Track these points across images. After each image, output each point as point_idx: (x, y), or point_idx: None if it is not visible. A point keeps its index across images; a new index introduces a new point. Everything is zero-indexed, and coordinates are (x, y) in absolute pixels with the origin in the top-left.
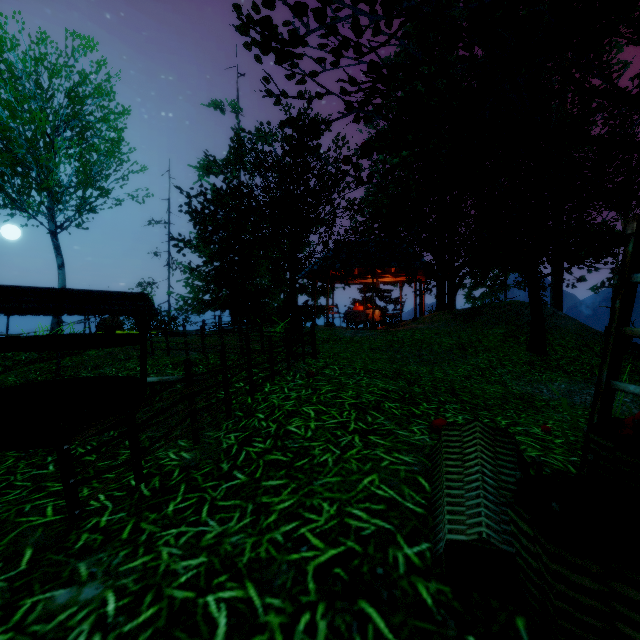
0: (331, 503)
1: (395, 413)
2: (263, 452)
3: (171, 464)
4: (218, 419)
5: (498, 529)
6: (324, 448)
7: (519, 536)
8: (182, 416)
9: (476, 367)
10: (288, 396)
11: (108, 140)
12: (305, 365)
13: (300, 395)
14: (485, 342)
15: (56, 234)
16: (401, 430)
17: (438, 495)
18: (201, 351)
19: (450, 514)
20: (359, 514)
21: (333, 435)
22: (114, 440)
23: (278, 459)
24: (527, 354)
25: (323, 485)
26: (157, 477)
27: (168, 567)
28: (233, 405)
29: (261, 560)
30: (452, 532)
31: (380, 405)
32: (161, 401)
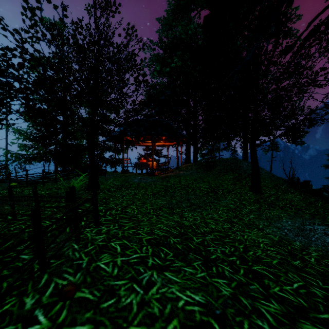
0: None
1: None
2: None
3: None
4: None
5: None
6: None
7: None
8: None
9: (229, 208)
10: None
11: None
12: (78, 246)
13: None
14: (225, 185)
15: None
16: None
17: None
18: None
19: None
20: None
21: None
22: None
23: None
24: (251, 194)
25: None
26: None
27: None
28: None
29: None
30: None
31: None
32: None
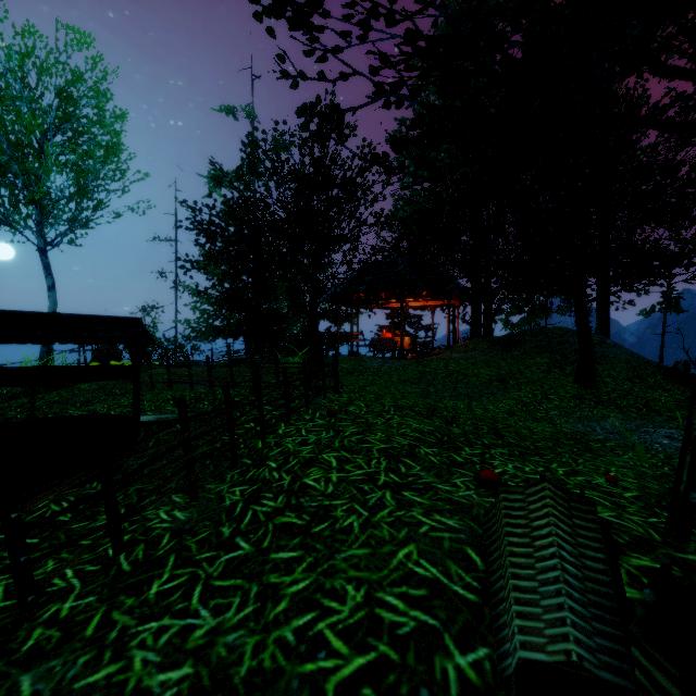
0: (357, 586)
1: (433, 461)
2: (273, 513)
3: (161, 527)
4: (222, 468)
5: (591, 645)
6: (348, 508)
7: (653, 693)
8: (180, 463)
9: (519, 402)
10: (306, 440)
11: (105, 146)
12: (326, 401)
13: (320, 438)
14: (527, 373)
15: (46, 251)
16: (441, 483)
17: (499, 583)
18: (208, 384)
19: (521, 618)
20: (394, 602)
21: (359, 490)
22: (84, 502)
23: (291, 522)
24: (574, 387)
25: (347, 560)
26: (141, 545)
27: (139, 683)
28: (240, 450)
29: (264, 672)
30: (526, 647)
31: (415, 451)
32: (148, 450)
